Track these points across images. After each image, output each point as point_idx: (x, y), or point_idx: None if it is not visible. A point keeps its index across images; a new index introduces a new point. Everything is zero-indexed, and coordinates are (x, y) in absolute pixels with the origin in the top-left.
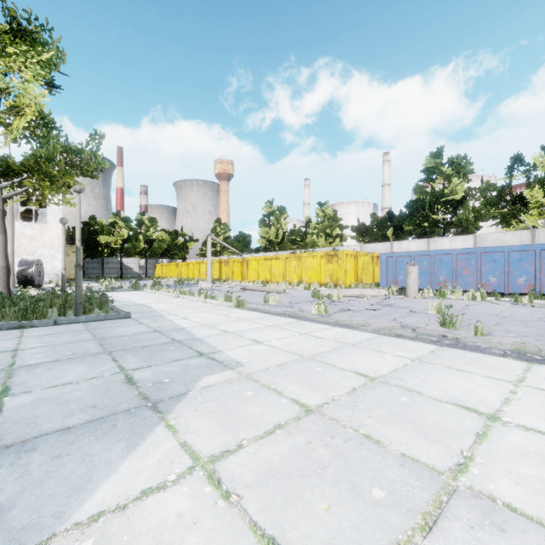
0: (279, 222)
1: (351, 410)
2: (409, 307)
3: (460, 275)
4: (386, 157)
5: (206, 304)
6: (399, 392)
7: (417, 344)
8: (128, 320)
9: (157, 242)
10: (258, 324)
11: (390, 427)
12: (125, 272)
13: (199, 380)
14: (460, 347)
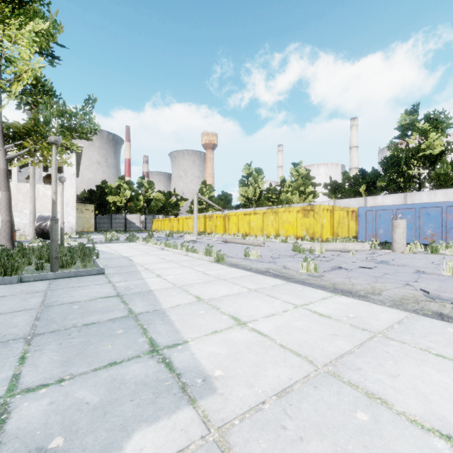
0: (257, 182)
1: None
2: (408, 265)
3: (451, 229)
4: (353, 122)
5: (187, 257)
6: None
7: None
8: (98, 277)
9: (154, 201)
10: (239, 286)
11: None
12: (129, 226)
13: (120, 447)
14: None
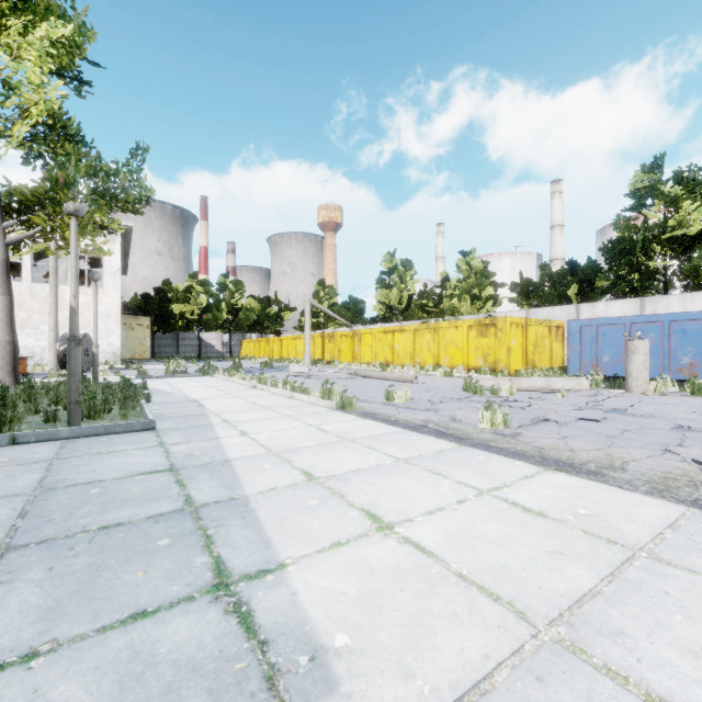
0: (404, 281)
1: None
2: (660, 416)
3: None
4: (556, 187)
5: (292, 401)
6: None
7: None
8: (144, 436)
9: (244, 311)
10: (378, 453)
11: None
12: (205, 351)
13: None
14: None
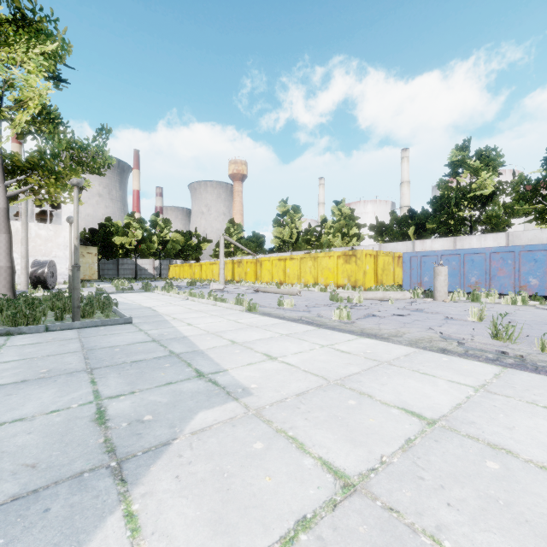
0: (294, 222)
1: (414, 486)
2: (442, 313)
3: (494, 276)
4: (404, 154)
5: (216, 307)
6: (479, 449)
7: (472, 363)
8: (127, 326)
9: (171, 243)
10: (271, 332)
11: (493, 535)
12: (140, 273)
13: (191, 418)
14: (530, 368)
